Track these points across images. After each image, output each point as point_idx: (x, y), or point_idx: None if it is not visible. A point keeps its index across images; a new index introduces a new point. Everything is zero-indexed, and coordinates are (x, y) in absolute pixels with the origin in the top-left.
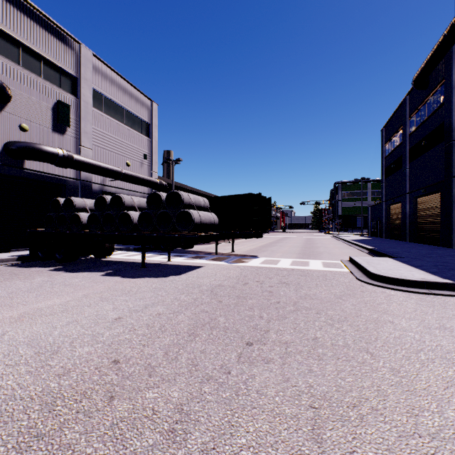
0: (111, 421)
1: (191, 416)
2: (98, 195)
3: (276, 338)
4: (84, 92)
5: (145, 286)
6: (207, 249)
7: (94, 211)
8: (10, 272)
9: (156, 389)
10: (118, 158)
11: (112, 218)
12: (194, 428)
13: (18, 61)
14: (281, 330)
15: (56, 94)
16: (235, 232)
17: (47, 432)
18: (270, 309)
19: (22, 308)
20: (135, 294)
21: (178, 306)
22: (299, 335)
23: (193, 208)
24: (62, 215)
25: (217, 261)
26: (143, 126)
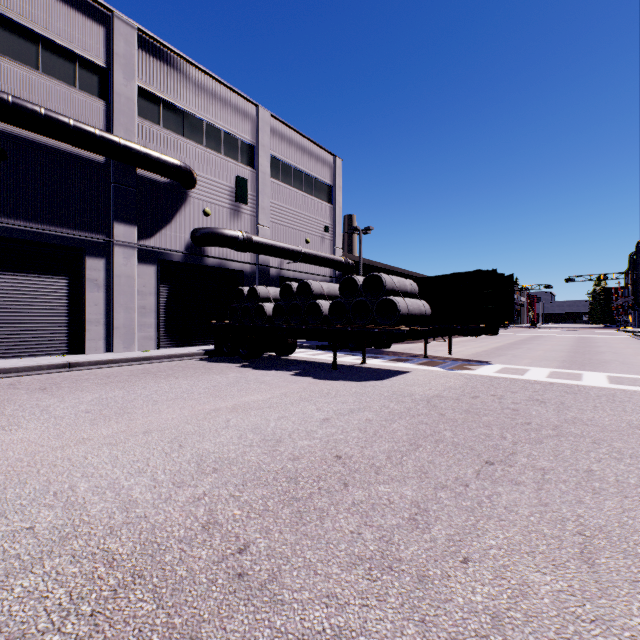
0: (351, 501)
1: (430, 513)
2: (275, 281)
3: (528, 462)
4: (262, 162)
5: (343, 390)
6: (410, 349)
7: (277, 301)
8: (203, 366)
9: (387, 486)
10: (296, 235)
11: (298, 309)
12: (435, 522)
13: (201, 141)
14: (535, 455)
15: (235, 170)
16: (454, 326)
17: (300, 497)
18: (516, 430)
19: (232, 401)
20: (335, 397)
21: (388, 414)
22: (563, 464)
23: (397, 295)
24: (246, 306)
25: (428, 367)
26: (325, 190)
